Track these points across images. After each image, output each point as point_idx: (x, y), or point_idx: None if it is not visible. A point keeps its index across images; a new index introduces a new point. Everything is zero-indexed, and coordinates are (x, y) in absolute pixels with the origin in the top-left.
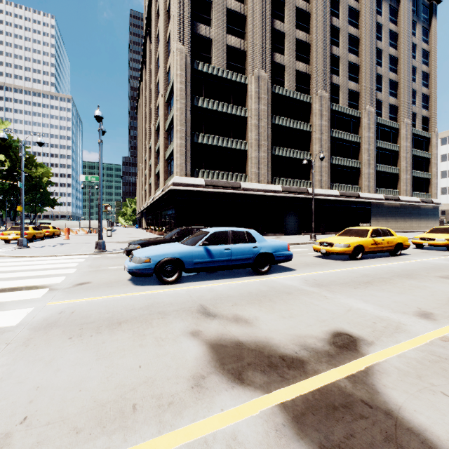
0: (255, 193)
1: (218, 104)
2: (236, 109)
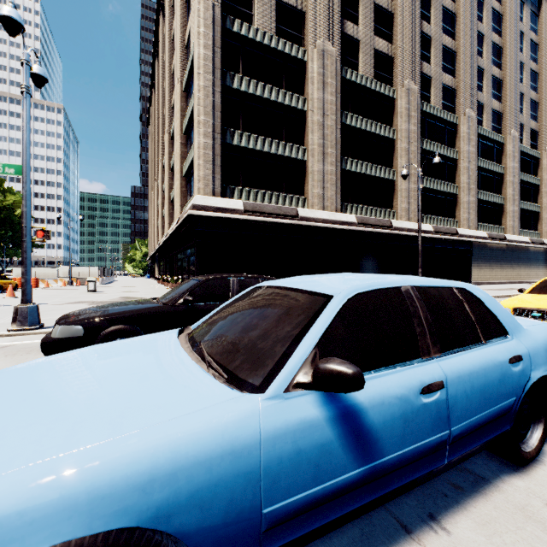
0: (318, 224)
1: (263, 87)
2: (291, 98)
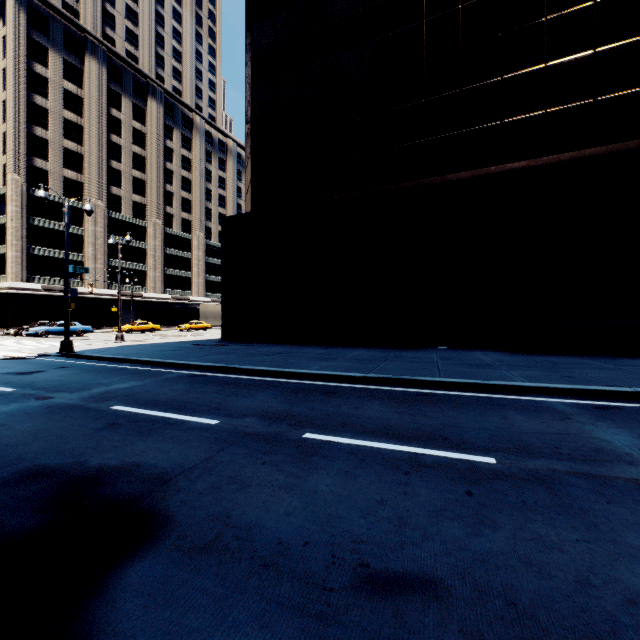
0: (91, 296)
1: (55, 224)
2: (74, 229)
